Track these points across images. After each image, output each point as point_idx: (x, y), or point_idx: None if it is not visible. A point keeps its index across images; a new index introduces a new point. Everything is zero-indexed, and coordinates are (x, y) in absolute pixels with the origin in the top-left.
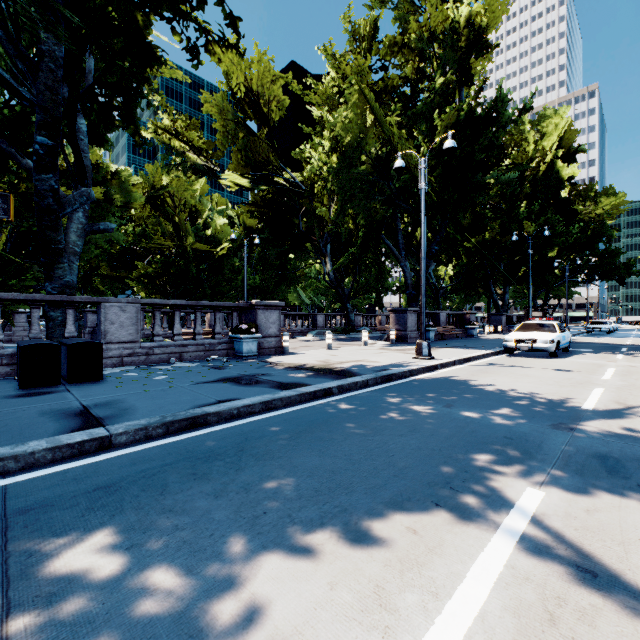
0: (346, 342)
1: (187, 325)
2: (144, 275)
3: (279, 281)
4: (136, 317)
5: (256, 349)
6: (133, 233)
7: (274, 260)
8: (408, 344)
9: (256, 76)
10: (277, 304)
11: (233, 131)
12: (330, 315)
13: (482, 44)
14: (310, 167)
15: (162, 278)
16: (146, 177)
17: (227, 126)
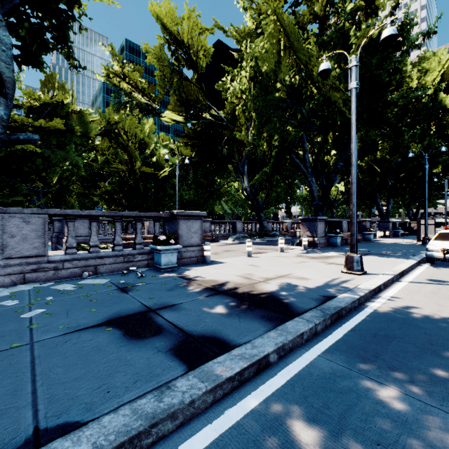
0: (262, 246)
1: (129, 231)
2: (105, 192)
3: (208, 196)
4: (43, 229)
5: (176, 260)
6: (96, 160)
7: (204, 181)
8: (320, 250)
9: (187, 29)
10: (199, 214)
11: (169, 75)
12: (247, 222)
13: None
14: (231, 92)
15: (119, 194)
16: (103, 115)
17: (164, 70)
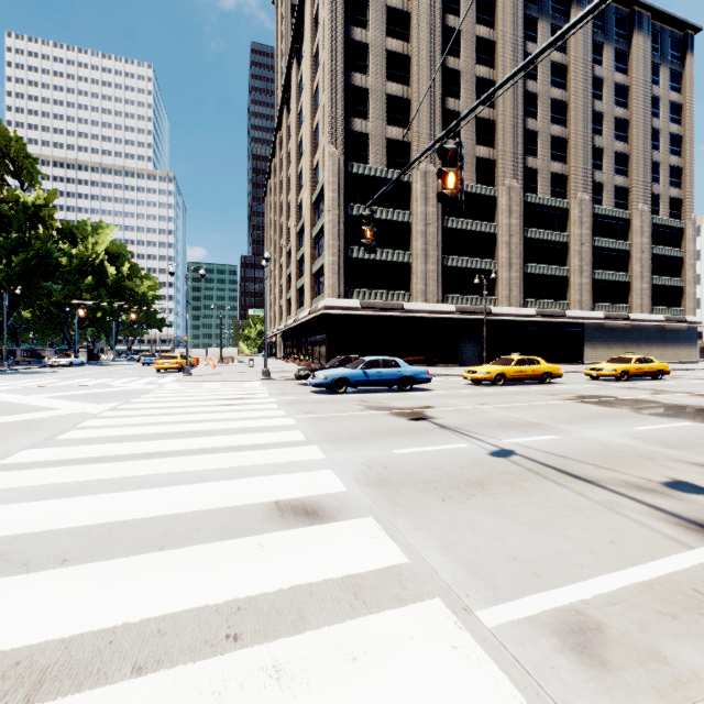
0: None
1: None
2: None
3: None
4: None
5: None
6: None
7: None
8: None
9: None
10: None
11: None
12: None
13: (43, 218)
14: None
15: None
16: None
17: None
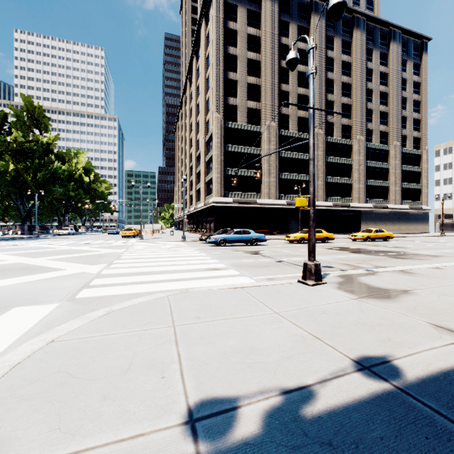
0: None
1: None
2: None
3: None
4: None
5: None
6: None
7: None
8: (27, 235)
9: None
10: None
11: None
12: None
13: (52, 150)
14: None
15: None
16: None
17: None
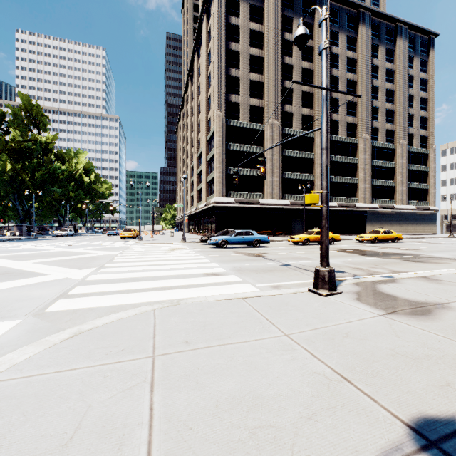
0: None
1: None
2: None
3: None
4: None
5: None
6: None
7: None
8: (25, 236)
9: None
10: None
11: None
12: None
13: (51, 150)
14: None
15: None
16: None
17: None
